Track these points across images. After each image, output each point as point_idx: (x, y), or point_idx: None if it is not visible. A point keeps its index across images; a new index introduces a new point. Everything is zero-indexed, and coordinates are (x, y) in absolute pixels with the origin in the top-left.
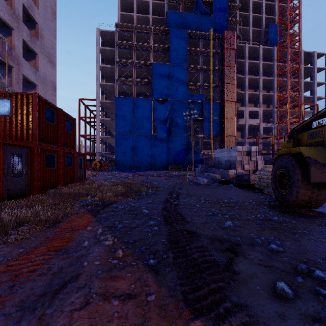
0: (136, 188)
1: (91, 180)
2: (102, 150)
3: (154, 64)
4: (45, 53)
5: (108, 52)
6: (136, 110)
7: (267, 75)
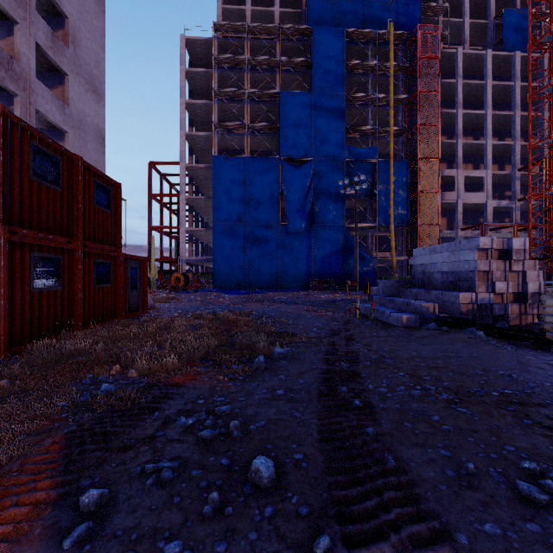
0: (243, 340)
1: (159, 310)
2: (190, 253)
3: (282, 94)
4: (83, 74)
5: (200, 78)
6: (251, 180)
7: (499, 109)
